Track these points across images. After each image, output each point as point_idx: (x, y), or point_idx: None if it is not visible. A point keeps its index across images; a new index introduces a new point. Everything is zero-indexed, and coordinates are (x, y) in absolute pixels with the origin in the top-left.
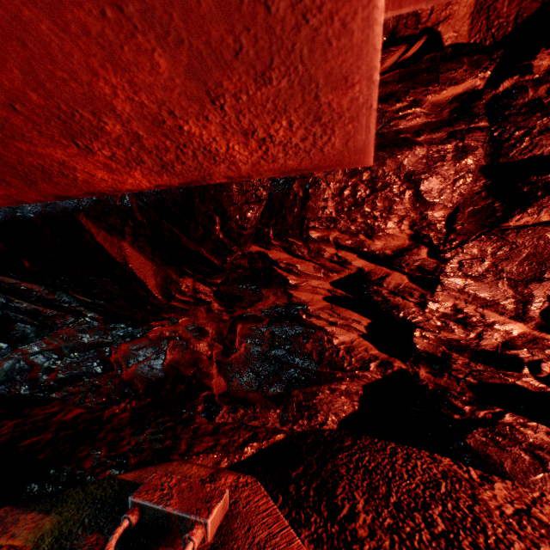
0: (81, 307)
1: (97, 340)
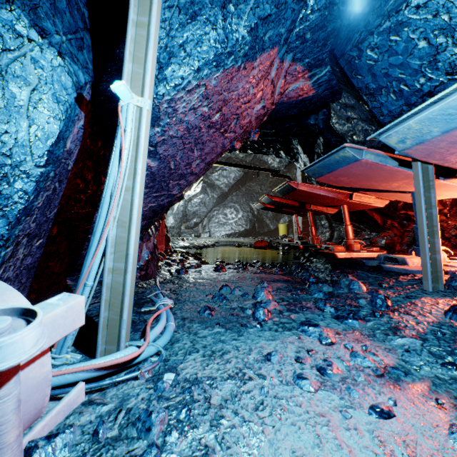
0: (365, 228)
1: (369, 237)
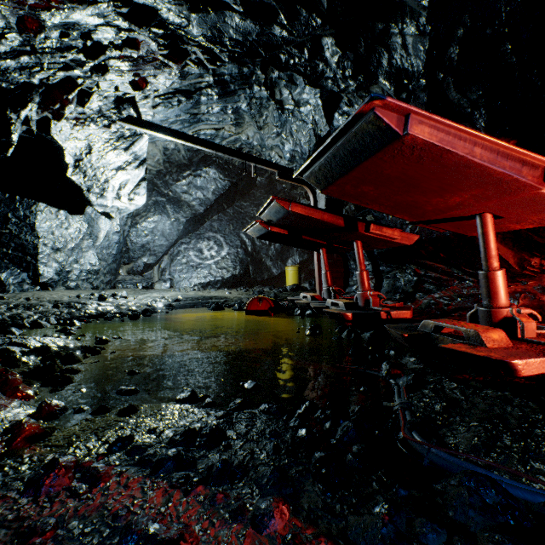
0: (463, 275)
1: (471, 293)
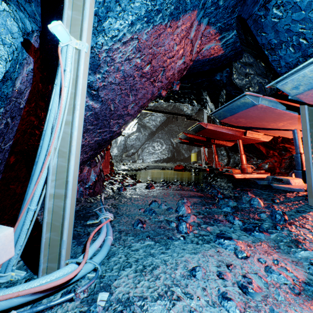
0: (253, 156)
1: (256, 163)
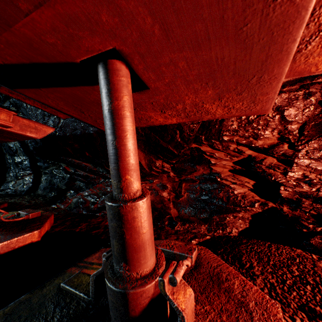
0: (107, 174)
1: None
